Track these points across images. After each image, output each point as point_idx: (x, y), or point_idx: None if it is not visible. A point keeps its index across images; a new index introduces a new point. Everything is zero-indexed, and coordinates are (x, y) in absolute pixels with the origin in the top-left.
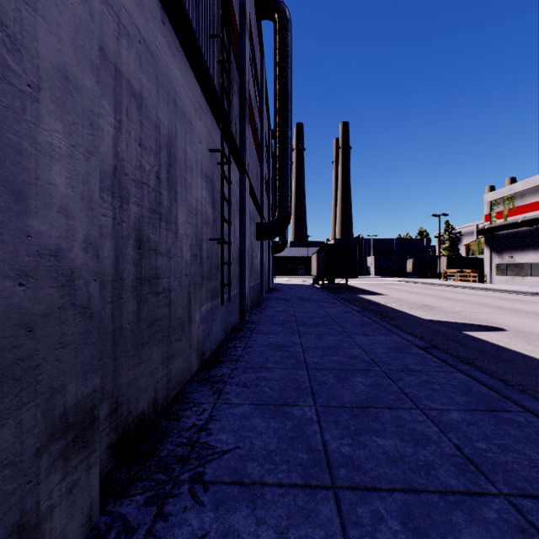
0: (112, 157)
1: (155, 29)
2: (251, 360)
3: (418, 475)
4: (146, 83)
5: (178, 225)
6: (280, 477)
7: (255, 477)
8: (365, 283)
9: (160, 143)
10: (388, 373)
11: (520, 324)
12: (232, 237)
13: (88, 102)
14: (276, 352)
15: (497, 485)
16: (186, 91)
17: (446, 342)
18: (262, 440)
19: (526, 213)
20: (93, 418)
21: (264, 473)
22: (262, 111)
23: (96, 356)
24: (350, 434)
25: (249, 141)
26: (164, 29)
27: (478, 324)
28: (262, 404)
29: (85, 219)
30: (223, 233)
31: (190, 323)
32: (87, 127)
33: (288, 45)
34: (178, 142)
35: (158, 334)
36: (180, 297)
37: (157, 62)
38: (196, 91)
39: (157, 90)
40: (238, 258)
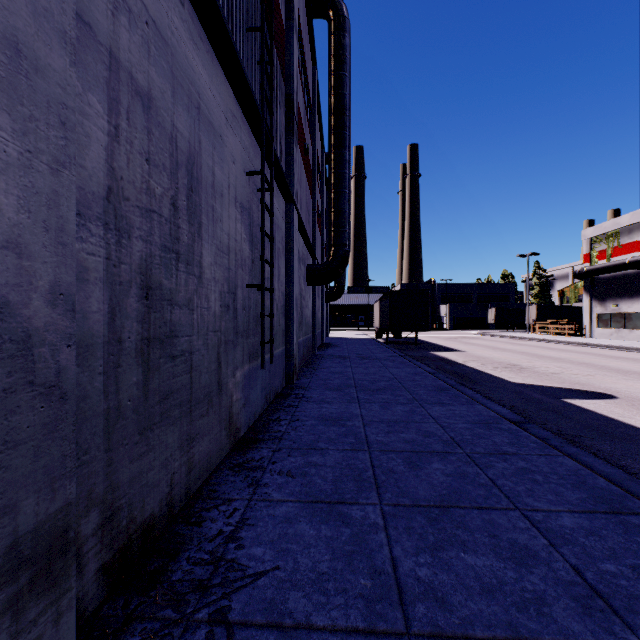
0: (104, 174)
1: (170, 10)
2: (298, 437)
3: (527, 615)
4: (157, 79)
5: (204, 267)
6: (333, 616)
7: (299, 616)
8: (439, 337)
9: (177, 160)
10: (474, 457)
11: (633, 390)
12: (277, 282)
13: (57, 90)
14: (330, 427)
15: (639, 633)
16: (214, 95)
17: (543, 413)
18: (310, 556)
19: (635, 252)
20: (65, 543)
21: (312, 610)
22: (314, 129)
23: (71, 454)
24: (429, 549)
25: (298, 164)
26: (183, 11)
27: (581, 390)
28: (311, 502)
29: (52, 258)
30: (263, 278)
31: (220, 393)
32: (54, 126)
33: (345, 49)
34: (204, 160)
35: (175, 411)
36: (206, 360)
37: (173, 54)
38: (228, 97)
39: (173, 90)
40: (284, 308)
